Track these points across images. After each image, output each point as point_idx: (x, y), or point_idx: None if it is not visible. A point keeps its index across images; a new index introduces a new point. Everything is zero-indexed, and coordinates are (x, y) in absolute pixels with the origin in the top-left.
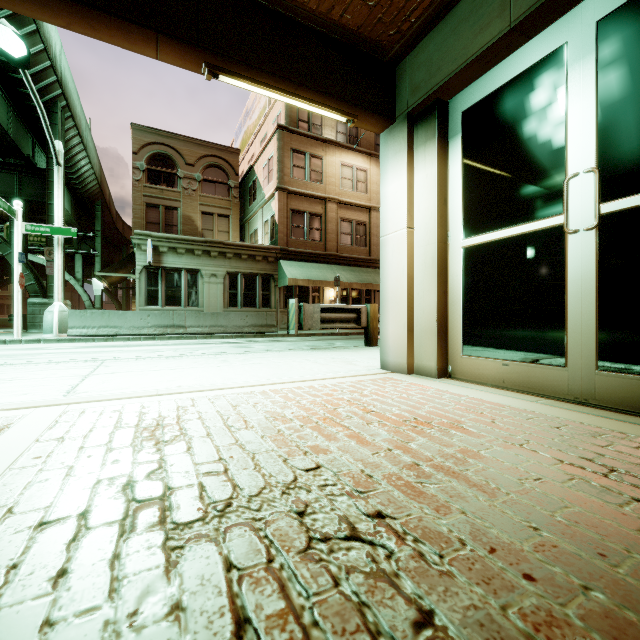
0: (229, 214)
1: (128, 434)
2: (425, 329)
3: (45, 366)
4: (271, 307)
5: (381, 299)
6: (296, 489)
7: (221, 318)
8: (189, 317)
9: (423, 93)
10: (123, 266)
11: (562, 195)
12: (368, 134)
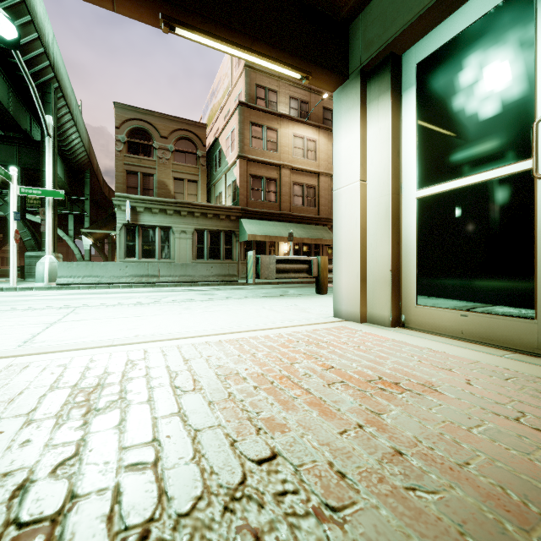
0: (197, 179)
1: (60, 398)
2: (378, 279)
3: (20, 313)
4: (233, 259)
5: (334, 250)
6: (243, 501)
7: (189, 269)
8: (162, 268)
9: (377, 47)
10: (106, 224)
11: (530, 138)
12: (317, 109)
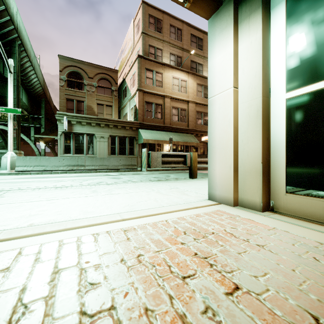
0: (112, 105)
1: None
2: (249, 170)
3: None
4: (134, 155)
5: (209, 146)
6: None
7: (105, 161)
8: (87, 160)
9: None
10: (52, 132)
11: None
12: (187, 62)
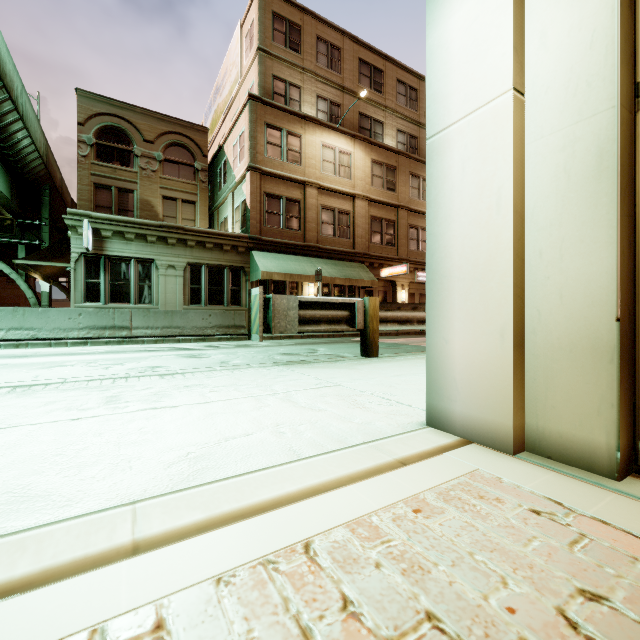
0: (195, 200)
1: None
2: (568, 342)
3: None
4: (241, 305)
5: (430, 273)
6: None
7: (177, 317)
8: (135, 316)
9: None
10: (57, 254)
11: None
12: (351, 115)
